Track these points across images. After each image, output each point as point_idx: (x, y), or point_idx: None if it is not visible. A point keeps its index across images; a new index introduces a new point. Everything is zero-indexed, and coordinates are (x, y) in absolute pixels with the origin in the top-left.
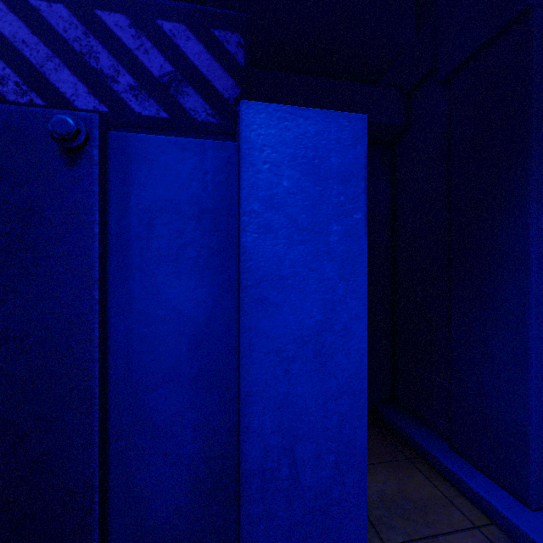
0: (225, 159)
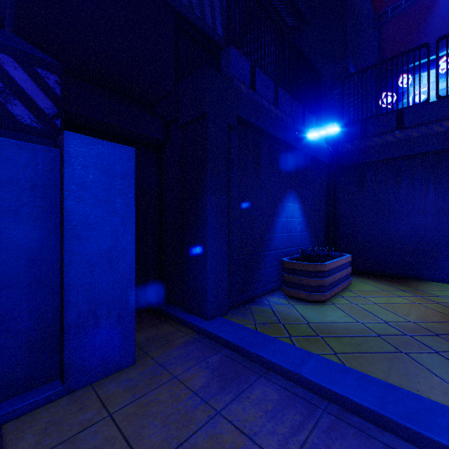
0: (51, 157)
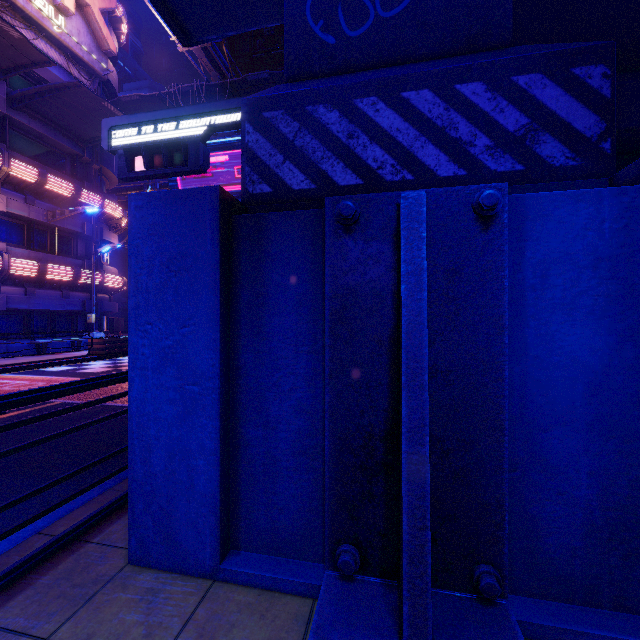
0: (624, 204)
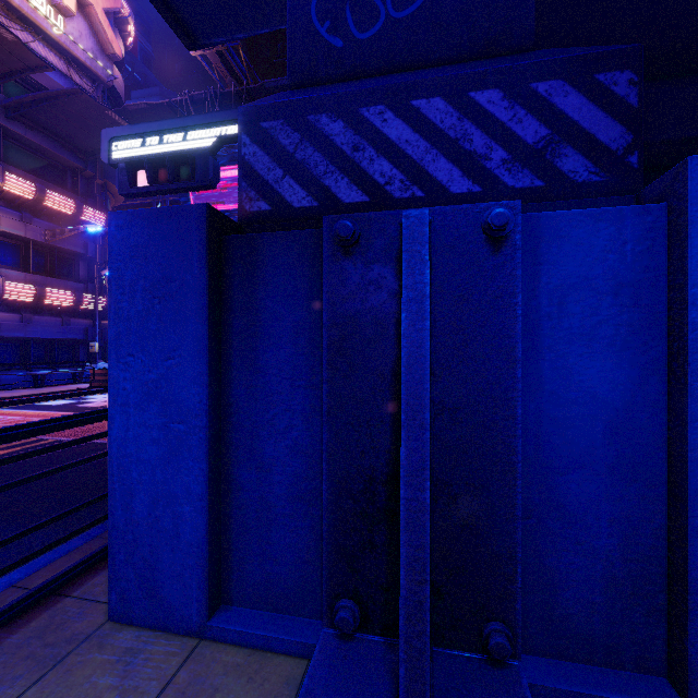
0: (648, 224)
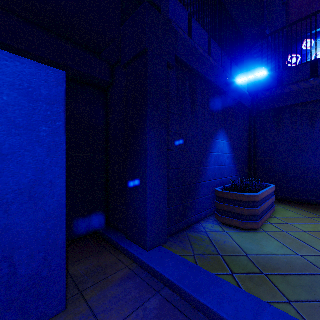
0: None
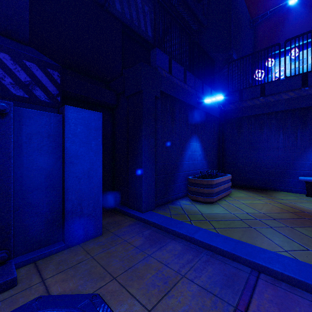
0: (58, 119)
